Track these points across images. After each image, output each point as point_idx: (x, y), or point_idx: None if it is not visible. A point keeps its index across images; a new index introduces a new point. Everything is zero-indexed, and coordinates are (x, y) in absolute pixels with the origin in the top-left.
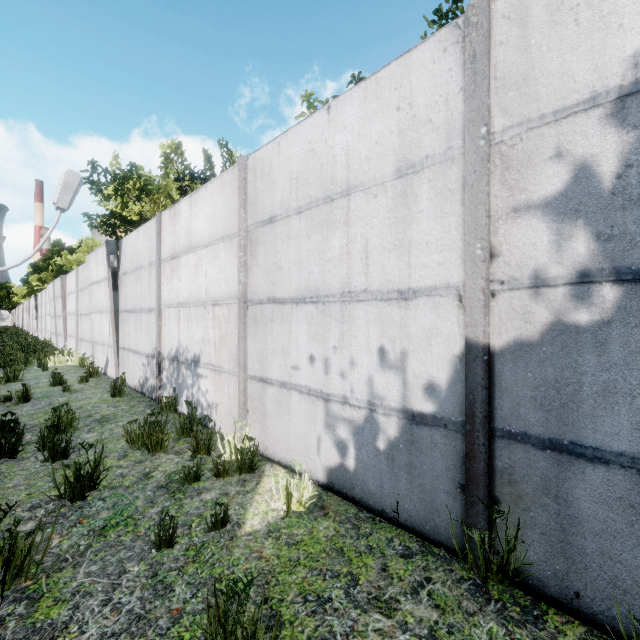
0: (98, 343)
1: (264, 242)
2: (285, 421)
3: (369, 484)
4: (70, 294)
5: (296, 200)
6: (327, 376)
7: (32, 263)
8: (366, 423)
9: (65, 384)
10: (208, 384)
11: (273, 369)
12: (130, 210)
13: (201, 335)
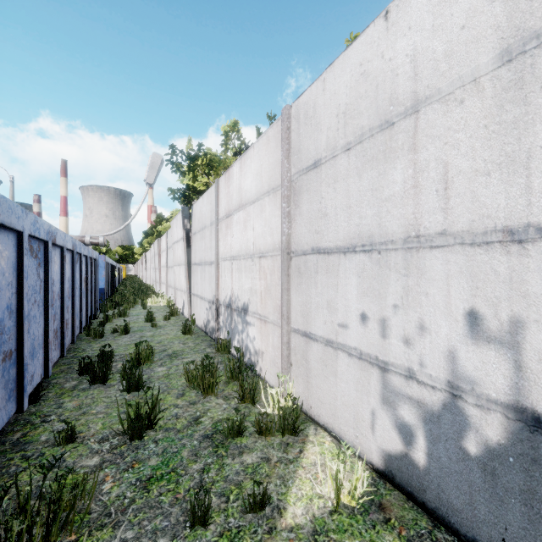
0: (178, 289)
1: (308, 189)
2: (331, 383)
3: (450, 495)
4: (163, 252)
5: (344, 136)
6: (384, 340)
7: (144, 231)
8: (444, 411)
9: (154, 321)
10: (255, 332)
11: (317, 324)
12: (199, 182)
13: (249, 285)
